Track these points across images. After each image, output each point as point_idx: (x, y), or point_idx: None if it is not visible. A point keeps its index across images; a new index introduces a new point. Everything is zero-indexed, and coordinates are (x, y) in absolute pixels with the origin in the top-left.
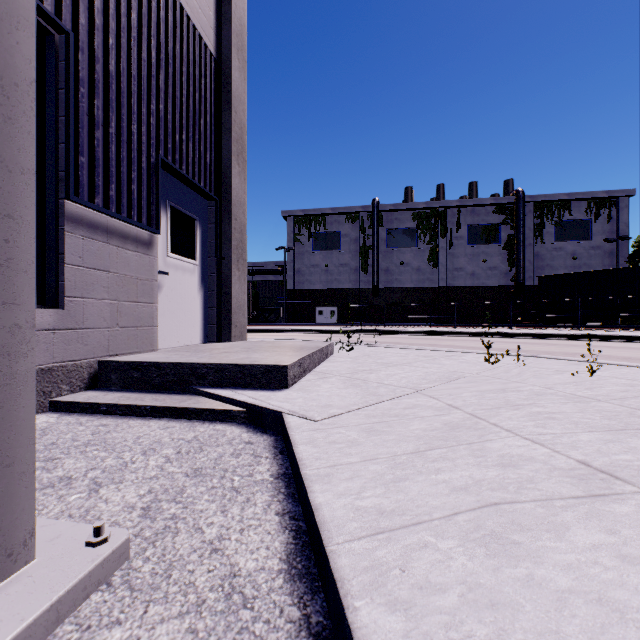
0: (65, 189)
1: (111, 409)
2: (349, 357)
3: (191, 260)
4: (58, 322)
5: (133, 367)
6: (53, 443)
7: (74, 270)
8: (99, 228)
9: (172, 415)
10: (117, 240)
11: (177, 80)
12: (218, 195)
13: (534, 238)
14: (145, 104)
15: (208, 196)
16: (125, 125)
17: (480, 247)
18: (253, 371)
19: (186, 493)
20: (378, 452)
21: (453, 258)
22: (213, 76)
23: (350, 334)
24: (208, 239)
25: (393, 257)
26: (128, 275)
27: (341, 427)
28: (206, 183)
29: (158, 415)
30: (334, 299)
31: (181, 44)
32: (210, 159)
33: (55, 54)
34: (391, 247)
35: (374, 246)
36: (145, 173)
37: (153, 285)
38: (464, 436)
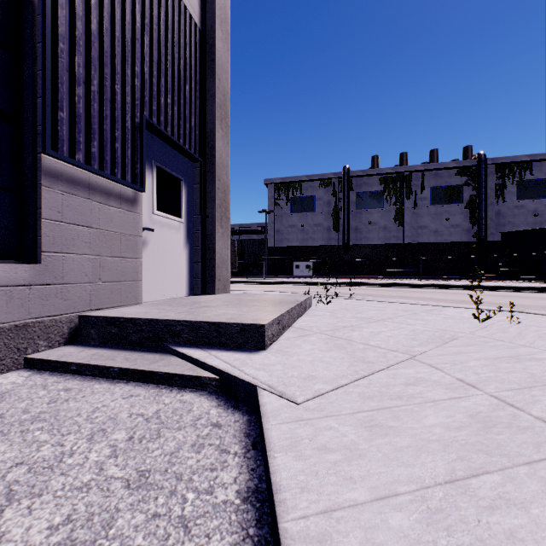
0: (42, 143)
1: (81, 369)
2: (327, 310)
3: (177, 218)
4: (34, 277)
5: (111, 322)
6: (0, 415)
7: (52, 225)
8: (80, 184)
9: (140, 379)
10: (99, 196)
11: (162, 46)
12: (203, 157)
13: (495, 197)
14: (129, 66)
15: (193, 158)
16: (108, 84)
17: (443, 207)
18: (229, 330)
19: (114, 527)
20: (394, 477)
21: (417, 217)
22: (198, 45)
23: (324, 286)
24: (193, 198)
25: (362, 217)
26: (111, 231)
27: (331, 416)
28: (191, 145)
29: (126, 378)
30: (309, 255)
31: (166, 12)
32: (195, 123)
33: (32, 7)
34: (360, 208)
35: (345, 208)
36: (129, 132)
37: (137, 241)
38: (512, 444)
